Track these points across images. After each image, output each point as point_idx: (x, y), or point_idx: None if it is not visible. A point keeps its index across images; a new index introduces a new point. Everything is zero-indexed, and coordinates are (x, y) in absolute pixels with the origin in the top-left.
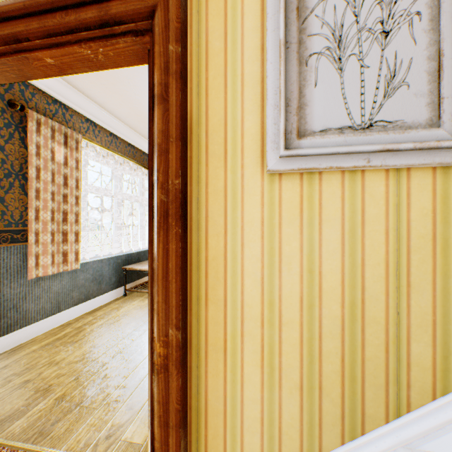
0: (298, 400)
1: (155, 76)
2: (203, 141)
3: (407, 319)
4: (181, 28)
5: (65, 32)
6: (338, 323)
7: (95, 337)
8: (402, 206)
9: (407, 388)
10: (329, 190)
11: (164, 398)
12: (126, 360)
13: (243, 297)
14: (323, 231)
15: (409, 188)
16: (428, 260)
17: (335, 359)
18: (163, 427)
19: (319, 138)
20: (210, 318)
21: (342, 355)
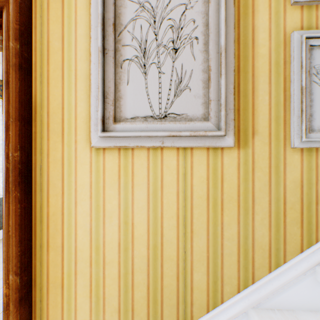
0: None
1: (3, 65)
2: (46, 120)
3: (191, 256)
4: (21, 29)
5: None
6: (145, 260)
7: None
8: (188, 175)
9: (191, 306)
10: (139, 162)
11: None
12: None
13: (76, 244)
14: (135, 192)
15: (193, 162)
16: (204, 213)
17: (143, 287)
18: None
19: (129, 123)
20: (51, 261)
21: (148, 284)
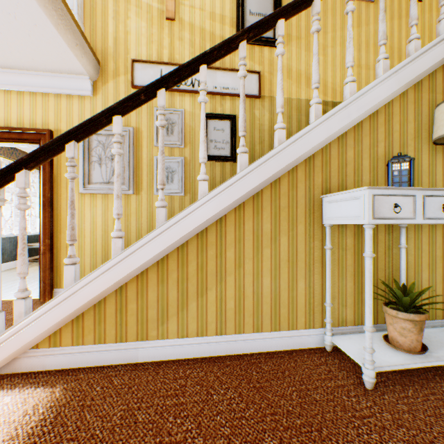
0: (90, 258)
1: None
2: (60, 182)
3: None
4: None
5: (3, 139)
6: (102, 236)
7: (4, 280)
8: None
9: None
10: (99, 199)
11: (45, 263)
12: (28, 283)
13: None
14: (97, 210)
15: None
16: (124, 218)
17: (101, 246)
18: (45, 272)
19: (95, 185)
20: (62, 237)
21: (103, 244)
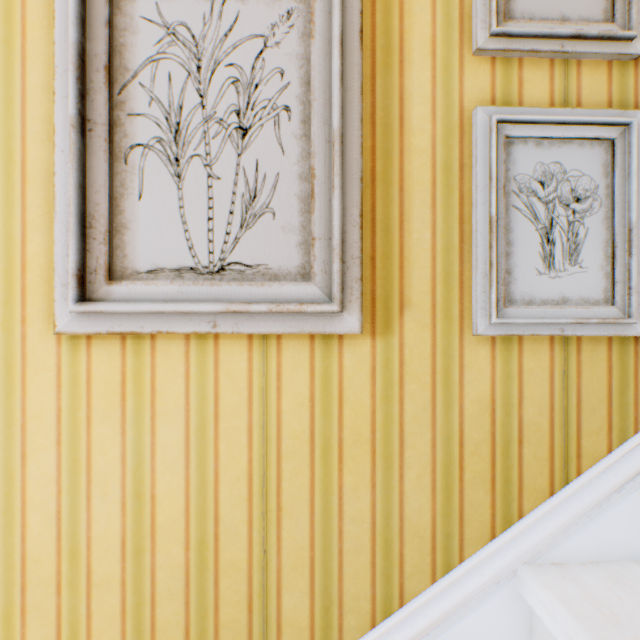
0: None
1: None
2: None
3: (278, 559)
4: None
5: None
6: (182, 574)
7: None
8: (271, 391)
9: None
10: (168, 364)
11: None
12: None
13: (26, 546)
14: (159, 429)
15: (281, 365)
16: (305, 469)
17: (177, 631)
18: None
19: (142, 283)
20: None
21: (187, 624)
